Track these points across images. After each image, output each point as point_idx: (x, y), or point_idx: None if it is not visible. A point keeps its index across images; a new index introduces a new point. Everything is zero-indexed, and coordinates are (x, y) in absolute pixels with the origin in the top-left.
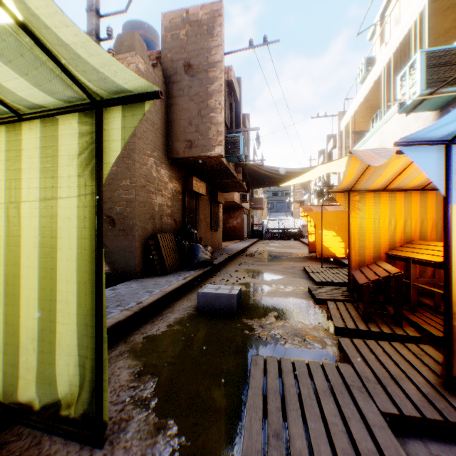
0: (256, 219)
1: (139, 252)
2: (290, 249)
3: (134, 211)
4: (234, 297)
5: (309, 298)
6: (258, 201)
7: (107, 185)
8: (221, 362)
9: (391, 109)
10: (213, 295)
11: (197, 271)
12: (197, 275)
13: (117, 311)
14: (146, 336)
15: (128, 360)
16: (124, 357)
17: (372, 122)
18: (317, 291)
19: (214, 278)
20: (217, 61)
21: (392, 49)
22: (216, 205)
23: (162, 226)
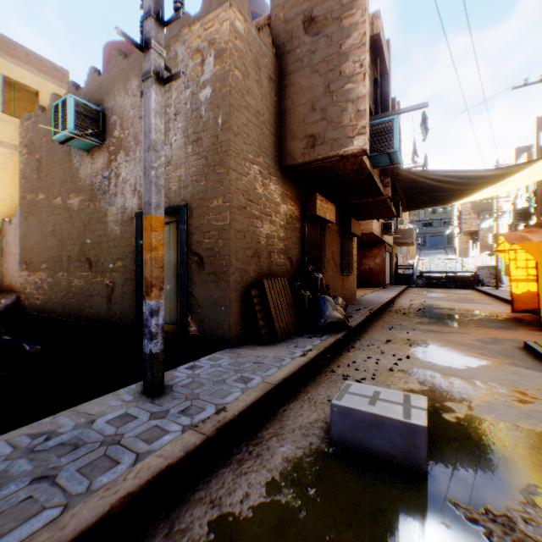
0: (400, 258)
1: (235, 307)
2: (467, 304)
3: (228, 244)
4: (418, 432)
5: None
6: (405, 234)
7: (194, 209)
8: None
9: None
10: (366, 417)
11: (323, 338)
12: (325, 347)
13: (176, 430)
14: (216, 518)
15: None
16: None
17: None
18: None
19: (353, 354)
20: None
21: None
22: (348, 238)
23: (271, 267)
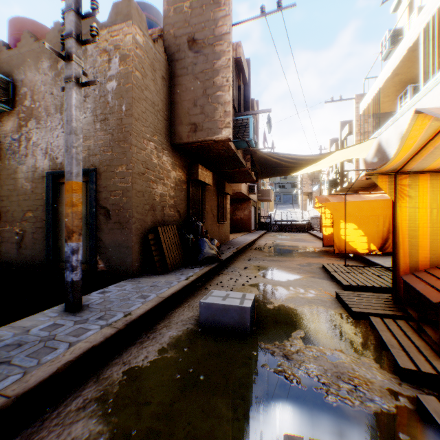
0: (263, 211)
1: (136, 247)
2: (301, 242)
3: (130, 201)
4: (246, 311)
5: (340, 308)
6: (265, 193)
7: (102, 172)
8: (231, 434)
9: (436, 76)
10: (219, 307)
11: (201, 268)
12: (202, 274)
13: (96, 328)
14: (128, 369)
15: (91, 421)
16: (87, 412)
17: (400, 101)
18: (350, 299)
19: (221, 277)
20: (224, 33)
21: (436, 4)
22: (223, 196)
23: (164, 218)
